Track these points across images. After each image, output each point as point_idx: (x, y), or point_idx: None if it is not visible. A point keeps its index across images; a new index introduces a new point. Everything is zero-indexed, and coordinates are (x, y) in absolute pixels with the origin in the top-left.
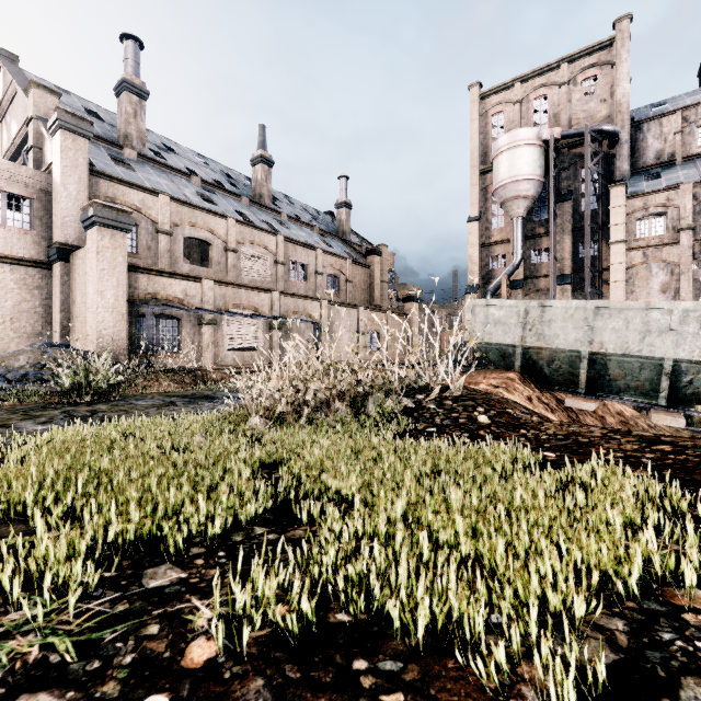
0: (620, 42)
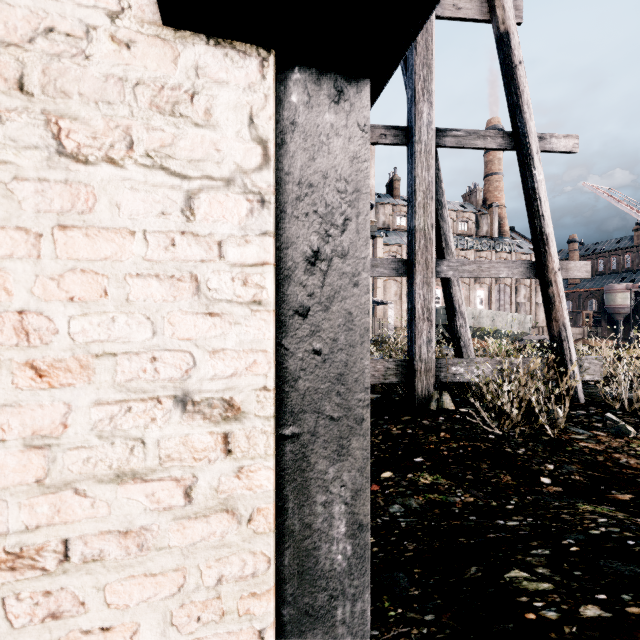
0: (371, 156)
